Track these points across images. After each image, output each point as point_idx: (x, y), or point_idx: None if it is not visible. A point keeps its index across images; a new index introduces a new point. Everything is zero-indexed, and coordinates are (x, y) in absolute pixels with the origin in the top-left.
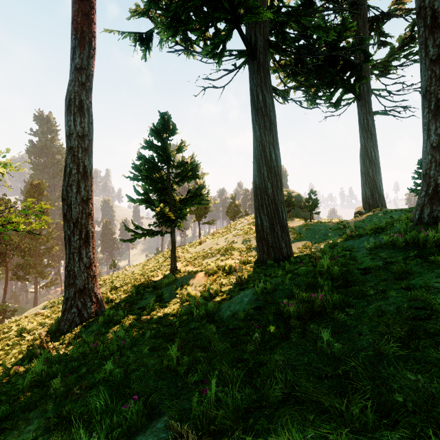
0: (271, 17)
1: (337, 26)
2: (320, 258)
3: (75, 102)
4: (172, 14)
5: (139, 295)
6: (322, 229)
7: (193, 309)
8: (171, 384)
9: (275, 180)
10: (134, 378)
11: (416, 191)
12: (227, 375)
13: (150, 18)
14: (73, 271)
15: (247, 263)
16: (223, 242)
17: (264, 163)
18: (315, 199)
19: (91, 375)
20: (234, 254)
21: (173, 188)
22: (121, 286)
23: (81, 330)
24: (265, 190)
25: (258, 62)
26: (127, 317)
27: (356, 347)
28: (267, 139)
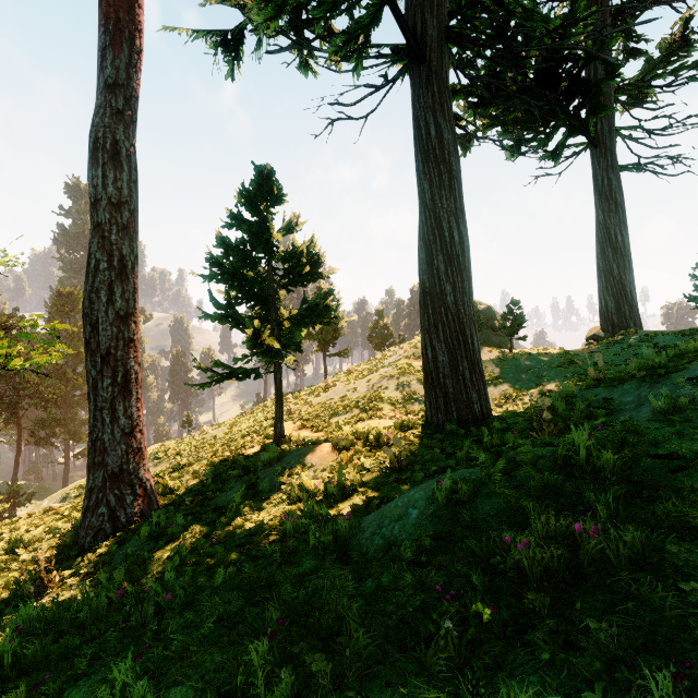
0: None
1: (560, 17)
2: (551, 424)
3: (105, 144)
4: None
5: (219, 481)
6: (534, 366)
7: (308, 528)
8: None
9: (459, 279)
10: None
11: None
12: None
13: (240, 7)
14: (102, 440)
15: (409, 428)
16: (364, 387)
17: (439, 249)
18: (519, 315)
19: (93, 675)
20: (383, 408)
21: (279, 295)
22: (189, 464)
23: (111, 548)
24: (441, 298)
25: (429, 68)
26: (191, 528)
27: None
28: (444, 205)
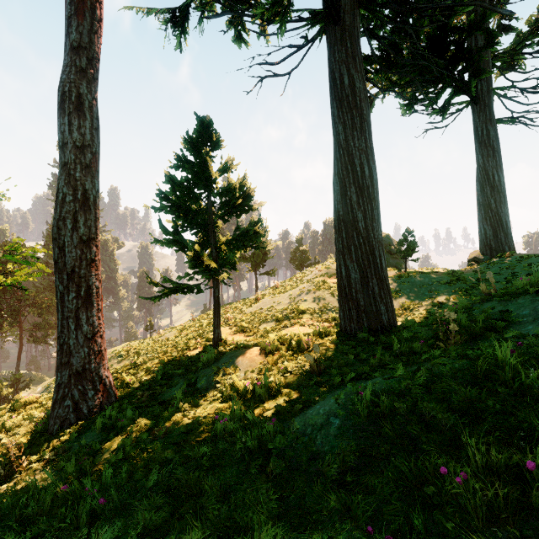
0: None
1: None
2: (457, 334)
3: (70, 97)
4: None
5: (166, 378)
6: (427, 283)
7: (235, 433)
8: None
9: (369, 208)
10: None
11: None
12: None
13: None
14: (68, 344)
15: (325, 335)
16: (287, 299)
17: (352, 182)
18: (413, 241)
19: None
20: (303, 316)
21: (217, 224)
22: (144, 362)
23: (72, 437)
24: (354, 224)
25: (343, 27)
26: (138, 422)
27: None
28: (356, 144)
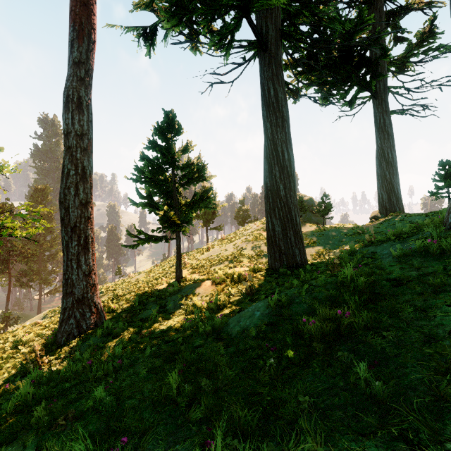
0: (283, 6)
1: (352, 19)
2: (339, 266)
3: (73, 99)
4: (176, 1)
5: (142, 305)
6: (337, 235)
7: (198, 324)
8: (170, 419)
9: (288, 181)
10: (127, 408)
11: (437, 194)
12: (236, 415)
13: (154, 12)
14: (71, 279)
15: (258, 271)
16: (232, 248)
17: (276, 163)
18: (329, 203)
19: (80, 400)
20: (243, 260)
21: (179, 190)
22: (123, 295)
23: (78, 343)
24: (277, 192)
25: (270, 54)
26: (127, 329)
27: (403, 384)
28: (279, 137)
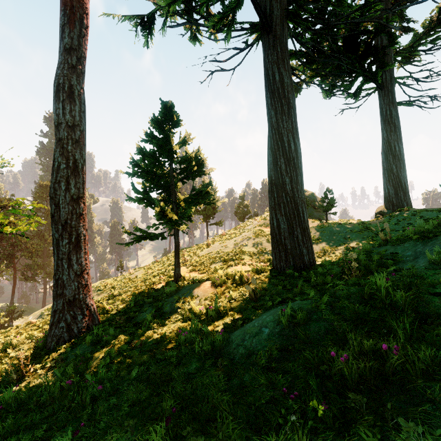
0: None
1: (359, 5)
2: (357, 270)
3: (64, 87)
4: None
5: (138, 306)
6: (342, 231)
7: (194, 340)
8: None
9: (294, 174)
10: None
11: None
12: None
13: (152, 0)
14: (62, 279)
15: (261, 272)
16: (232, 244)
17: (281, 155)
18: (332, 198)
19: None
20: (245, 258)
21: (177, 185)
22: (119, 294)
23: (67, 350)
24: (283, 186)
25: (274, 36)
26: (118, 337)
27: None
28: (284, 125)
